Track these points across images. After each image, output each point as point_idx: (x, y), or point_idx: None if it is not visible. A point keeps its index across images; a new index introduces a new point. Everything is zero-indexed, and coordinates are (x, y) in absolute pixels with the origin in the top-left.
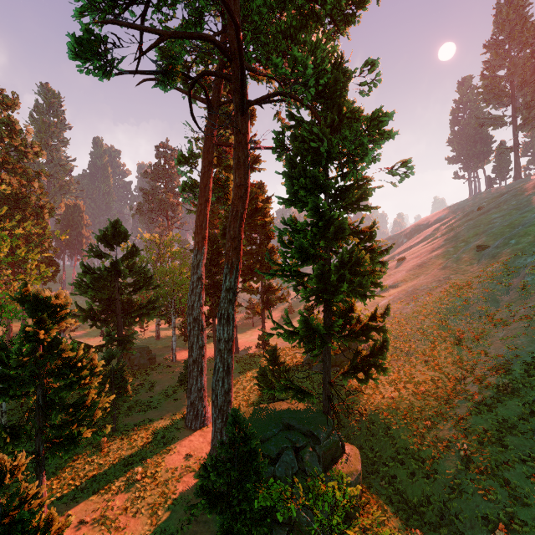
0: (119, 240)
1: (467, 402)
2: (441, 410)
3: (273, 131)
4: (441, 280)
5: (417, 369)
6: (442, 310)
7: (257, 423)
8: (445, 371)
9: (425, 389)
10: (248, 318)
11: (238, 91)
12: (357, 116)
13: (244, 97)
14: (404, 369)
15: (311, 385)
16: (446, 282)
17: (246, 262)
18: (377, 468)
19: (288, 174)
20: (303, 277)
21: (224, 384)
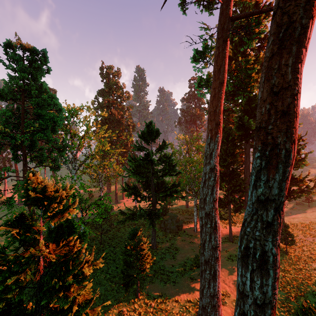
0: (153, 137)
1: None
2: None
3: None
4: None
5: None
6: None
7: None
8: None
9: None
10: None
11: None
12: None
13: None
14: None
15: None
16: None
17: None
18: None
19: None
20: None
21: None
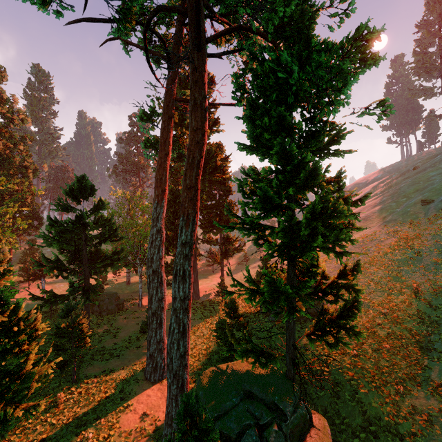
0: (86, 194)
1: (441, 364)
2: (412, 372)
3: (233, 74)
4: (389, 232)
5: (376, 322)
6: (394, 261)
7: (216, 390)
8: (406, 325)
9: (389, 345)
10: (209, 265)
11: (194, 24)
12: (329, 46)
13: (200, 23)
14: (362, 321)
15: (268, 335)
16: (394, 234)
17: (206, 216)
18: (346, 438)
19: (250, 116)
20: (265, 230)
21: (179, 346)
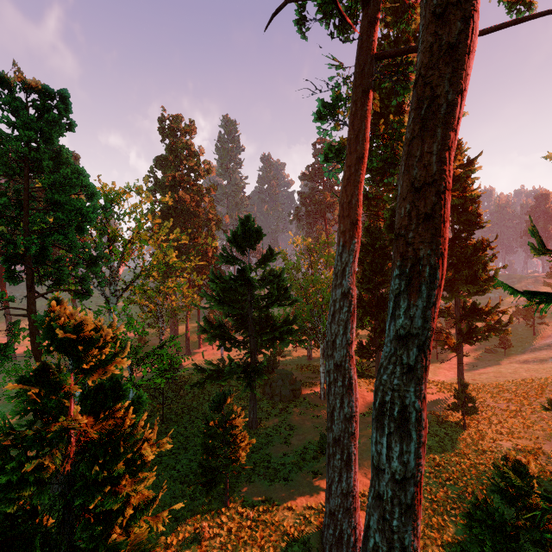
0: (251, 241)
1: None
2: None
3: None
4: None
5: None
6: None
7: None
8: None
9: None
10: None
11: None
12: None
13: None
14: None
15: None
16: None
17: None
18: None
19: None
20: None
21: None
